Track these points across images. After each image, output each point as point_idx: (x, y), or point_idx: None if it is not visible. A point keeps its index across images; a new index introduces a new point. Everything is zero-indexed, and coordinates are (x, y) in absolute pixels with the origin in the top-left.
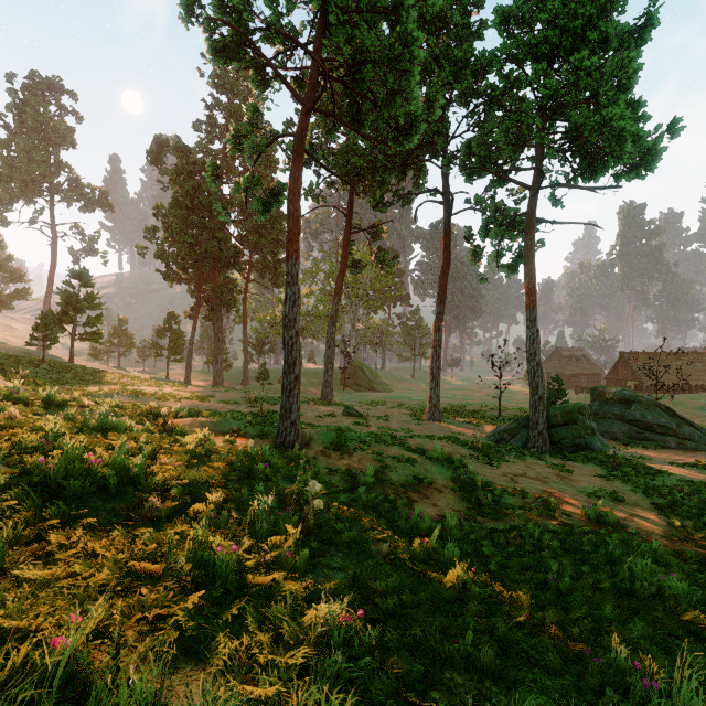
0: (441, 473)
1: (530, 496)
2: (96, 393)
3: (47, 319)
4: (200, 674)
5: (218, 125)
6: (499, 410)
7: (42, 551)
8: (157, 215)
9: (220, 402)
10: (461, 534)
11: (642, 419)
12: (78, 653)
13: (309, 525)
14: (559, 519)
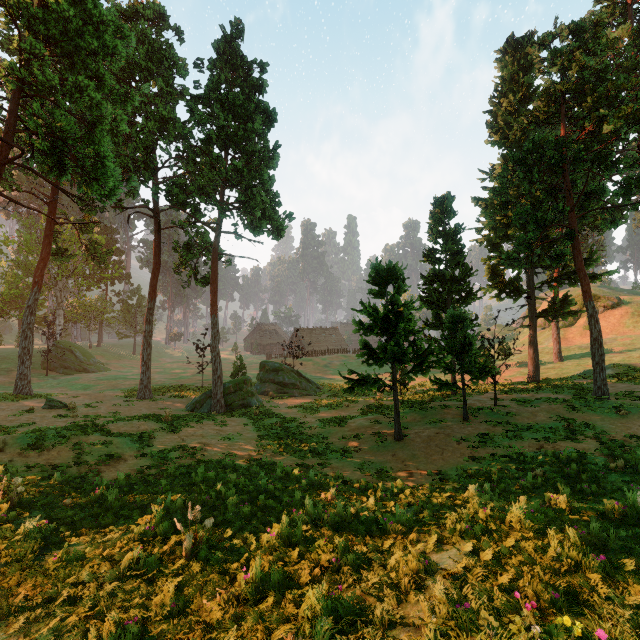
0: (131, 447)
1: (187, 449)
2: None
3: None
4: None
5: None
6: (202, 383)
7: None
8: None
9: None
10: (127, 482)
11: (283, 381)
12: None
13: (14, 503)
14: (197, 458)
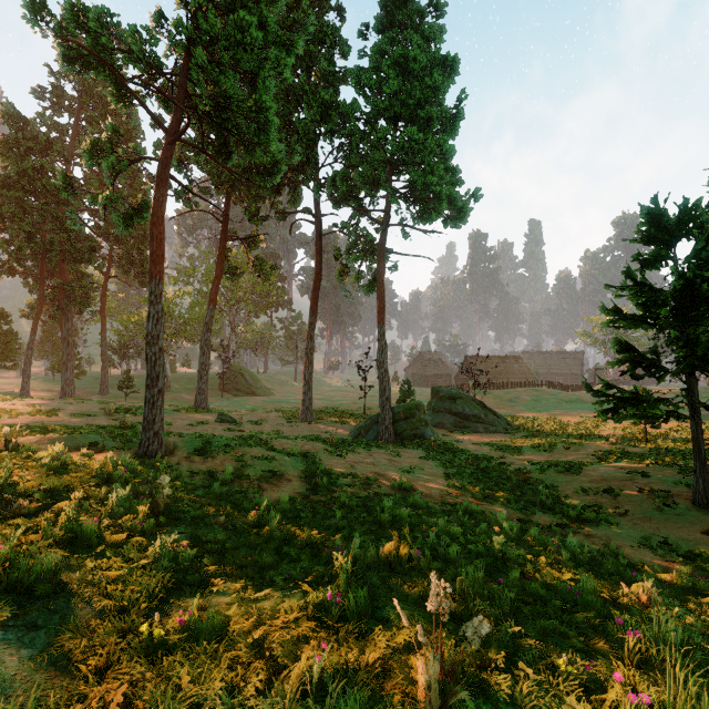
0: (294, 466)
1: (358, 477)
2: None
3: None
4: (76, 575)
5: (68, 97)
6: (364, 410)
7: None
8: None
9: (71, 415)
10: (291, 507)
11: (463, 411)
12: (4, 560)
13: (160, 509)
14: (373, 490)
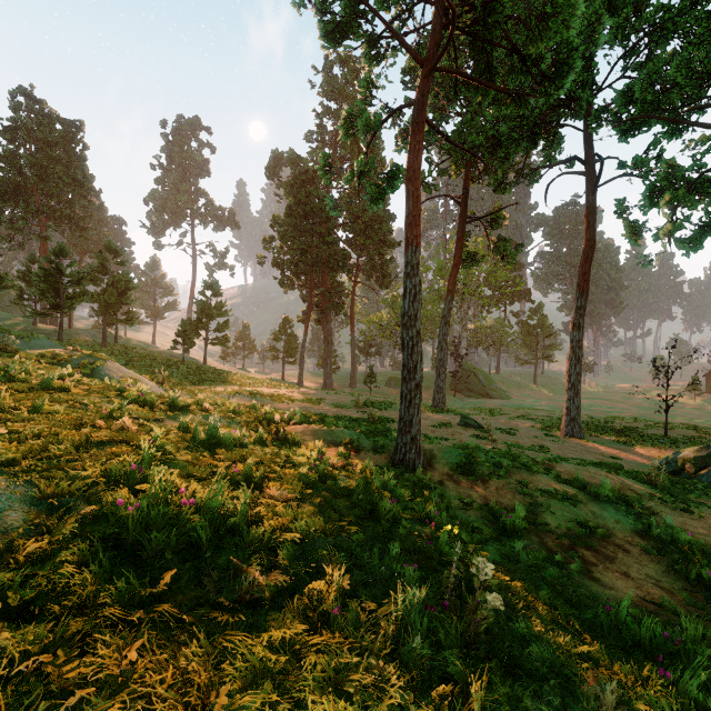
0: (618, 521)
1: None
2: (221, 393)
3: (186, 325)
4: None
5: (328, 132)
6: (664, 429)
7: (67, 704)
8: (273, 226)
9: (330, 405)
10: None
11: None
12: None
13: (479, 635)
14: None
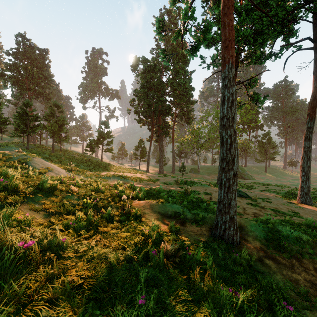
0: None
1: None
2: (104, 176)
3: (91, 142)
4: None
5: (161, 48)
6: None
7: None
8: (135, 94)
9: (162, 183)
10: None
11: None
12: None
13: None
14: None
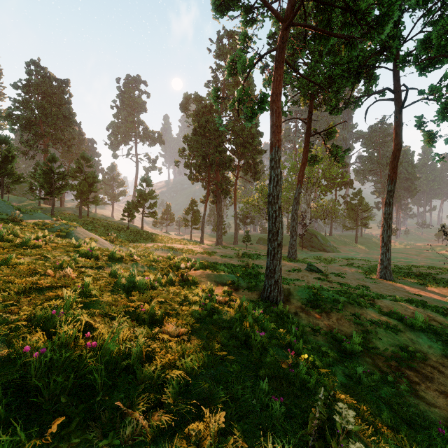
0: (430, 346)
1: None
2: (150, 248)
3: (130, 205)
4: None
5: (219, 81)
6: None
7: None
8: (185, 142)
9: (220, 256)
10: None
11: None
12: None
13: None
14: None
